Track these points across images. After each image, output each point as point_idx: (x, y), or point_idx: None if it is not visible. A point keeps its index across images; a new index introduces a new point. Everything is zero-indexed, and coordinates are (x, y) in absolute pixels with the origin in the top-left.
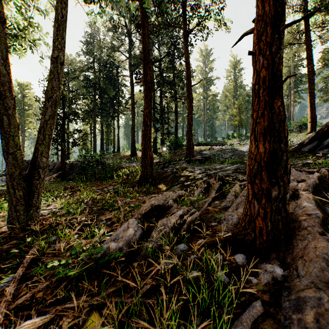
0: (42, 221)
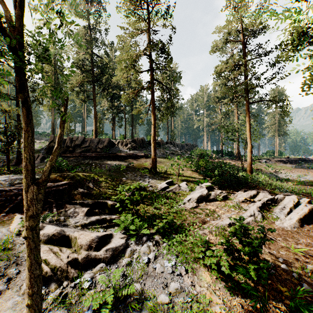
0: None
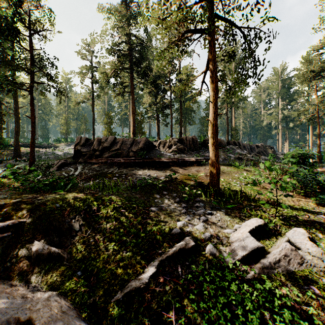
0: None
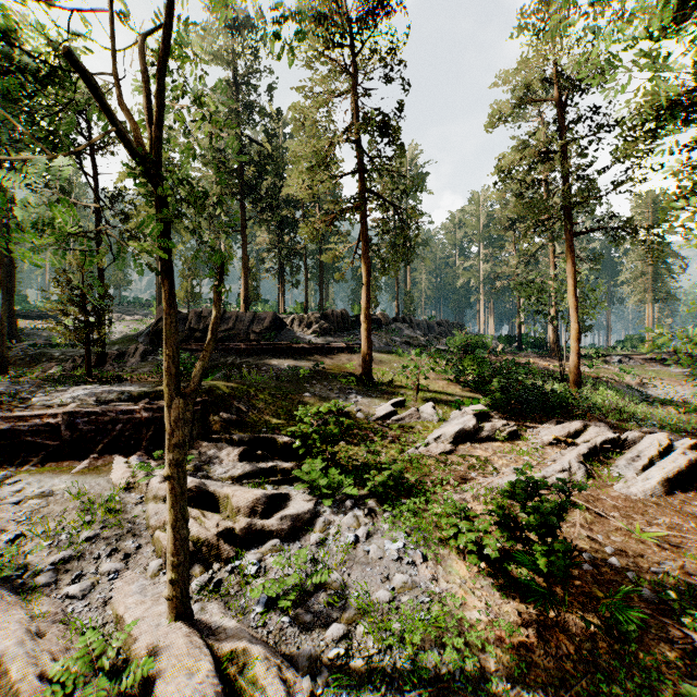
0: None
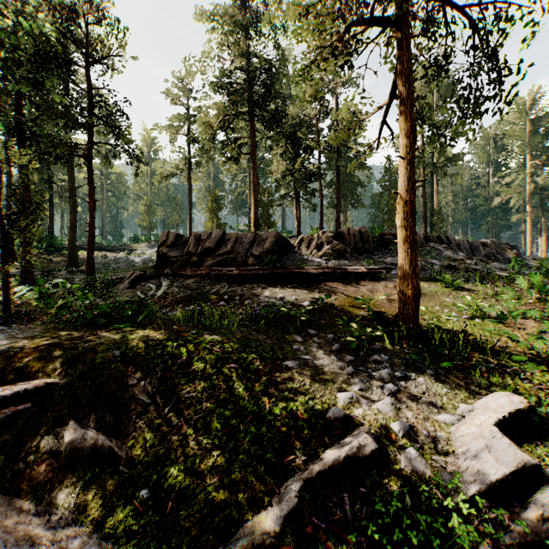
0: None
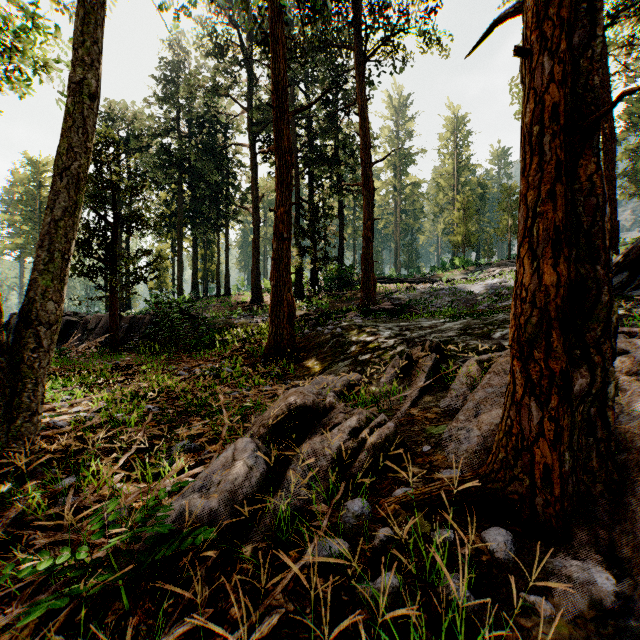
0: (54, 439)
